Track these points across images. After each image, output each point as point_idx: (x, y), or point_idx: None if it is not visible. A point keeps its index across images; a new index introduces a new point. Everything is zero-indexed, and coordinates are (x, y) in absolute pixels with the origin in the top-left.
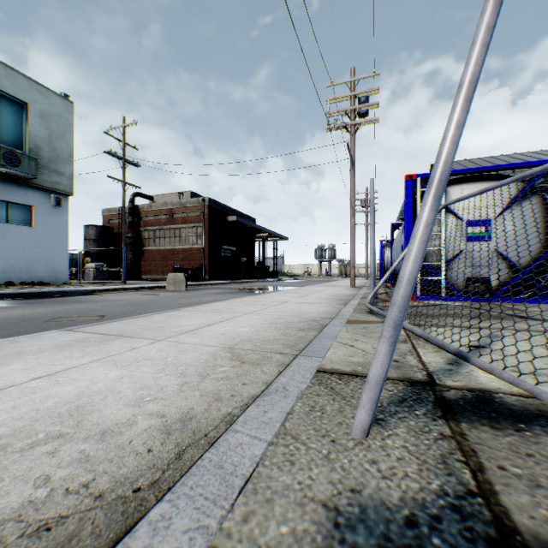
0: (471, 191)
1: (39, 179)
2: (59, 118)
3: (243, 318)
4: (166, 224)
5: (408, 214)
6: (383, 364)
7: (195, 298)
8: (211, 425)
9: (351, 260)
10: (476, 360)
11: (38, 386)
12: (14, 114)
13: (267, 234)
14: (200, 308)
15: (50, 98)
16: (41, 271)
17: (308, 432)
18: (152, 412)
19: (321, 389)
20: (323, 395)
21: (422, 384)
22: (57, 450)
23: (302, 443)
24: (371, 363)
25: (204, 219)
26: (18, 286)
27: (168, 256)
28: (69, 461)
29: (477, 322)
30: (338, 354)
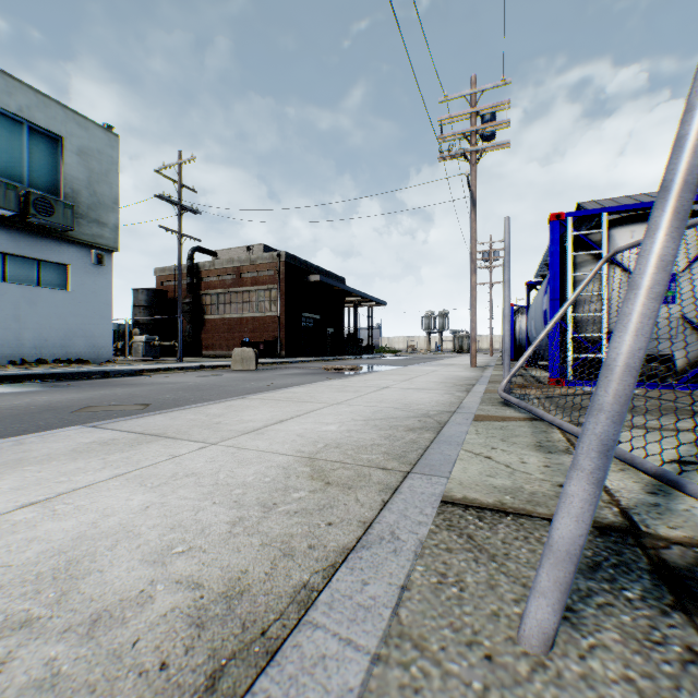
0: None
1: (77, 231)
2: (101, 155)
3: (329, 410)
4: (232, 286)
5: (554, 267)
6: (580, 519)
7: (267, 381)
8: (273, 608)
9: (472, 331)
10: (697, 490)
11: (24, 519)
12: (46, 151)
13: (360, 297)
14: (272, 396)
15: (89, 130)
16: (79, 346)
17: (441, 634)
18: (182, 576)
19: (452, 537)
20: (457, 549)
21: (618, 533)
22: (10, 658)
23: (433, 662)
24: (524, 489)
25: (279, 279)
26: (51, 364)
27: (234, 327)
28: (22, 685)
29: (667, 420)
30: (470, 472)
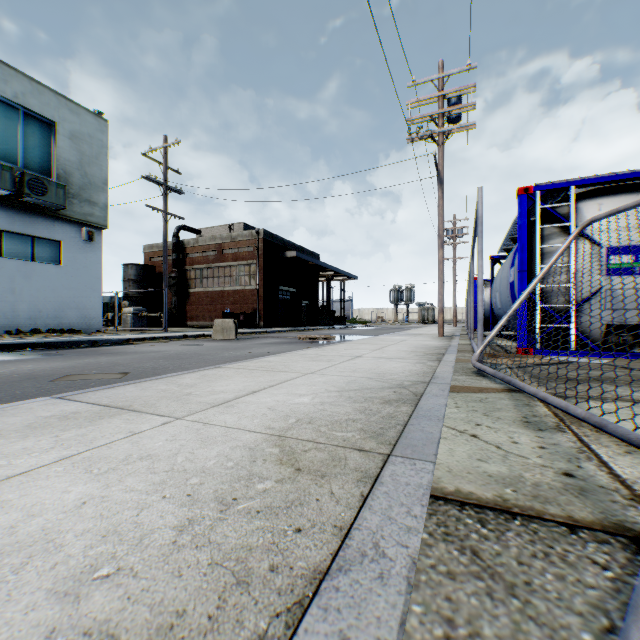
0: (613, 206)
1: (69, 210)
2: (91, 139)
3: (302, 380)
4: (215, 262)
5: (522, 240)
6: None
7: (245, 349)
8: None
9: (439, 303)
10: None
11: None
12: (40, 135)
13: (333, 272)
14: (247, 365)
15: (81, 115)
16: (71, 317)
17: None
18: (95, 622)
19: (452, 552)
20: (461, 574)
21: None
22: None
23: None
24: (524, 478)
25: (258, 255)
26: (45, 334)
27: (216, 299)
28: None
29: None
30: (458, 455)
